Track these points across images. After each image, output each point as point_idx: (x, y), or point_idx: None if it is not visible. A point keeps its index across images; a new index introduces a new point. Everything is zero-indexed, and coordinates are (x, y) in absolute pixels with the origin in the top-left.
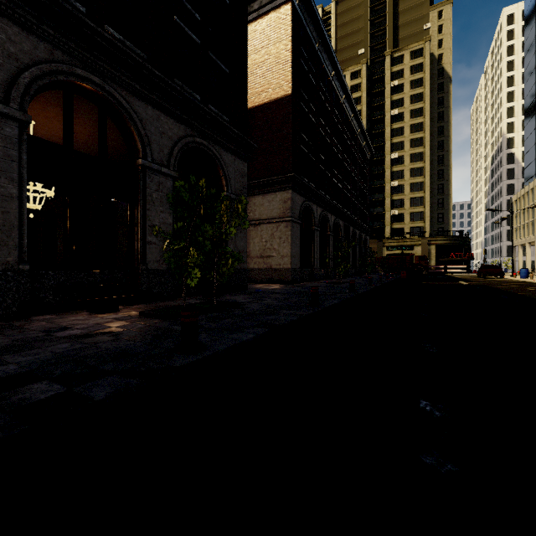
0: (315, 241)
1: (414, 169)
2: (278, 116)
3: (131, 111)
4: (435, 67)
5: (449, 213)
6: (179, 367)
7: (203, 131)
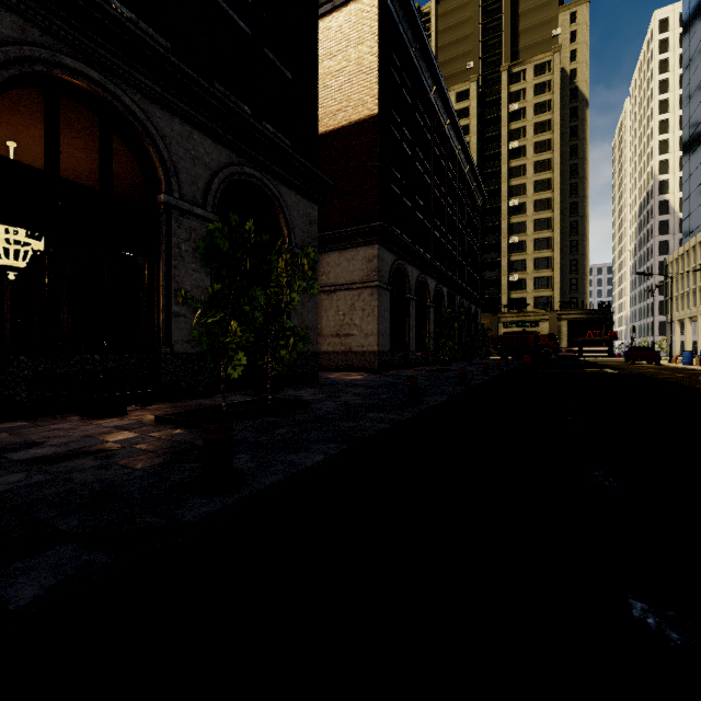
0: (410, 315)
1: (540, 220)
2: (360, 144)
3: (148, 124)
4: (566, 86)
5: (585, 278)
6: (192, 523)
7: (255, 159)
